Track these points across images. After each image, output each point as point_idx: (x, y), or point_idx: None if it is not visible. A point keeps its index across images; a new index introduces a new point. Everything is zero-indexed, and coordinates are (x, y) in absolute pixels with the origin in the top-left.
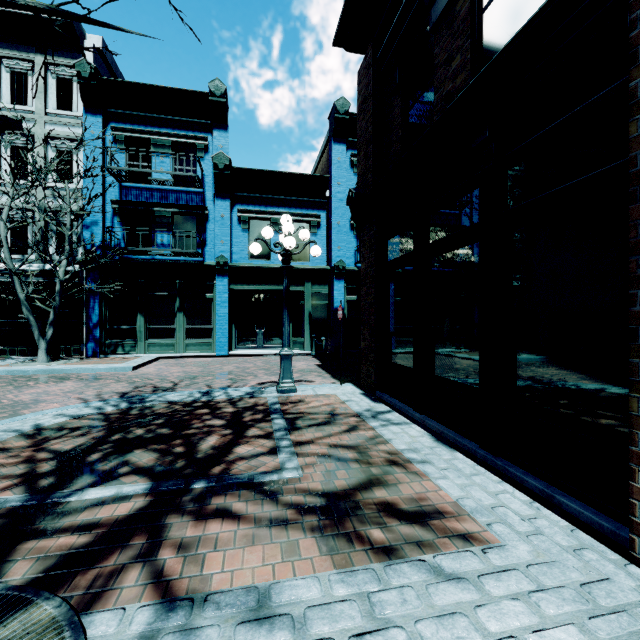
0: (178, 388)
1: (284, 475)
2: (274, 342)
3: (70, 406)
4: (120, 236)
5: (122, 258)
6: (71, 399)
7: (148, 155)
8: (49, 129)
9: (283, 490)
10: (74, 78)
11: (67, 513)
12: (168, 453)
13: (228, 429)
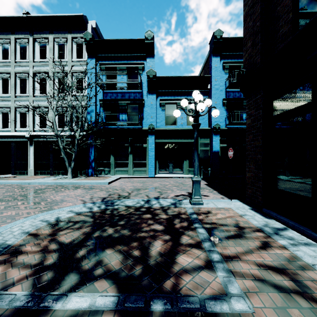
0: (131, 196)
1: (234, 306)
2: (178, 170)
3: (76, 205)
4: (103, 117)
5: (104, 128)
6: (78, 200)
7: (115, 74)
8: (73, 68)
9: None
10: (83, 43)
11: None
12: (129, 256)
13: (167, 235)
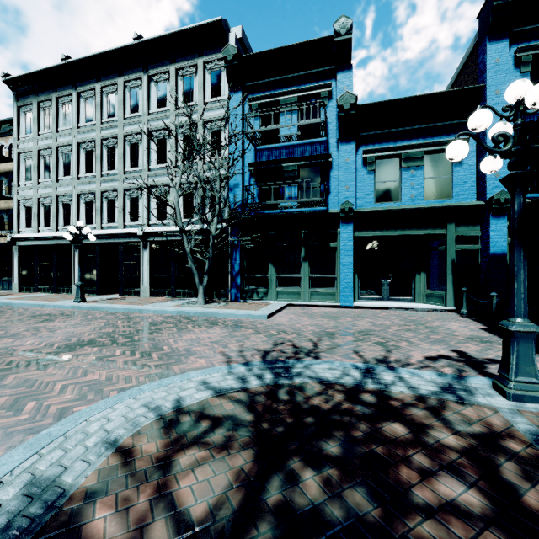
0: (321, 352)
1: None
2: (402, 294)
3: (214, 368)
4: (255, 194)
5: (256, 214)
6: (216, 354)
7: (278, 112)
8: (206, 115)
9: None
10: (222, 68)
11: None
12: None
13: None
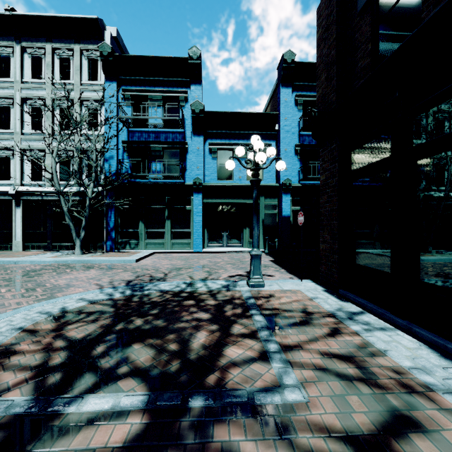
0: (168, 278)
1: (287, 397)
2: (235, 242)
3: (89, 291)
4: (128, 166)
5: (129, 182)
6: (92, 285)
7: (146, 106)
8: (83, 95)
9: (293, 422)
10: (98, 58)
11: (63, 431)
12: (163, 350)
13: (214, 324)
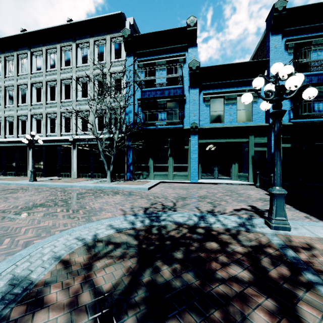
0: (177, 208)
1: None
2: (225, 175)
3: (116, 218)
4: (141, 117)
5: (142, 129)
6: (117, 210)
7: (155, 69)
8: (112, 69)
9: None
10: (121, 42)
11: None
12: None
13: (266, 295)
